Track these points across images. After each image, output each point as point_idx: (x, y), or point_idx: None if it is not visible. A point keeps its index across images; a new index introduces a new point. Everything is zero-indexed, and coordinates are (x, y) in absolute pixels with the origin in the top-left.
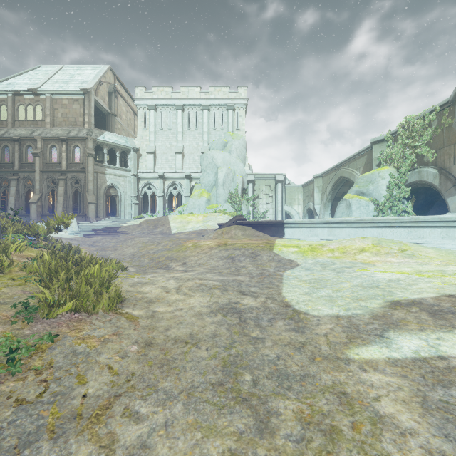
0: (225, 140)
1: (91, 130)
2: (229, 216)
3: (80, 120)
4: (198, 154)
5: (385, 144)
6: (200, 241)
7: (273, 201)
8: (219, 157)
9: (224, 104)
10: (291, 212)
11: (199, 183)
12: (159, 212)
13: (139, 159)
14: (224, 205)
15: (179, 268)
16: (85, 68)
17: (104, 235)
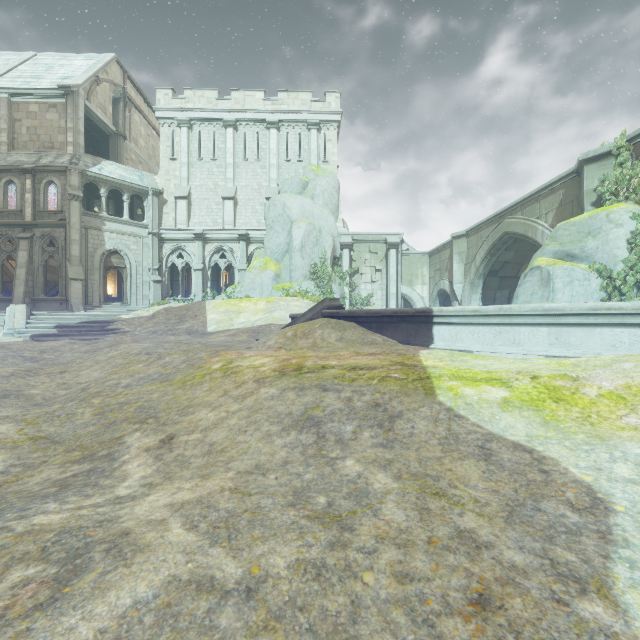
0: (305, 177)
1: (78, 156)
2: (311, 301)
3: (59, 140)
4: (260, 200)
5: (612, 161)
6: (242, 357)
7: (382, 278)
8: (295, 204)
9: (302, 120)
10: (412, 296)
11: (262, 248)
12: (195, 296)
13: (162, 209)
14: (303, 284)
15: (136, 472)
16: (73, 58)
17: (76, 336)
